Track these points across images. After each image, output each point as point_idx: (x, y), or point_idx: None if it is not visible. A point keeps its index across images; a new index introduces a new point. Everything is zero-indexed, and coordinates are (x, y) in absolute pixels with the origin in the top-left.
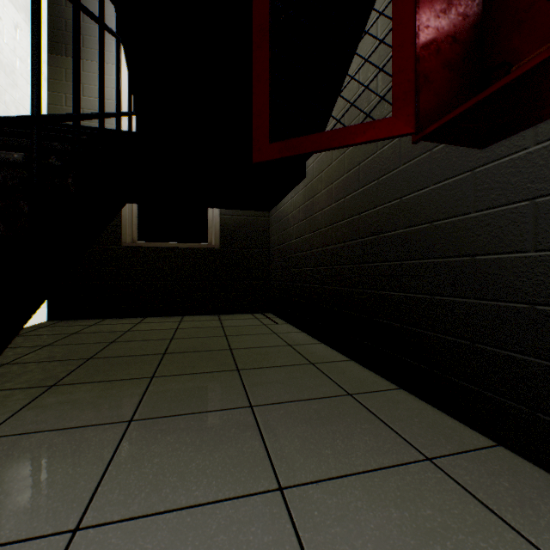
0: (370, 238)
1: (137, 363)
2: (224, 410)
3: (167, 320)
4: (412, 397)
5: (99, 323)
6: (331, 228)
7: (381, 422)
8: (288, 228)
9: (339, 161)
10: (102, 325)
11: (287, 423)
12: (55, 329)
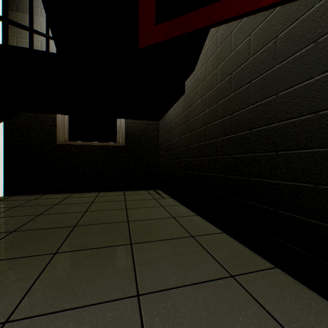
0: (242, 133)
1: (48, 237)
2: (110, 302)
3: (87, 195)
4: (292, 280)
5: (38, 198)
6: (205, 128)
7: (277, 323)
8: (171, 131)
9: (212, 75)
10: (40, 199)
11: (175, 325)
12: (4, 203)
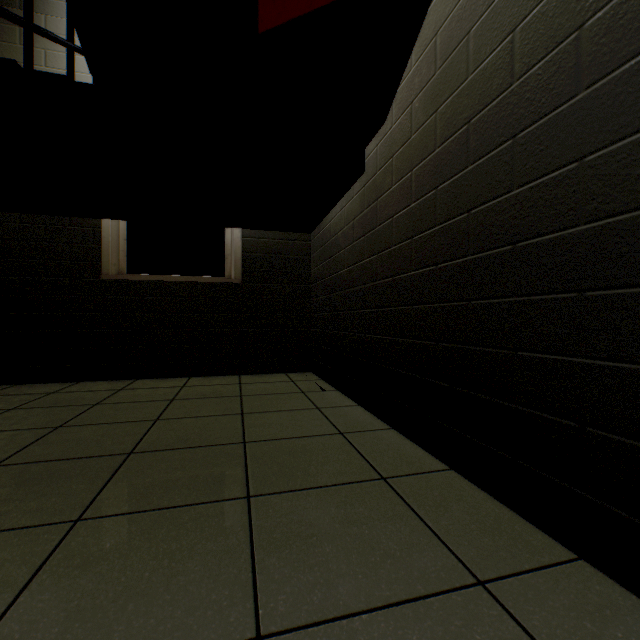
0: (495, 251)
1: (68, 480)
2: None
3: (164, 384)
4: (624, 594)
5: (63, 390)
6: (409, 243)
7: None
8: (336, 252)
9: (424, 129)
10: (66, 393)
11: None
12: None
